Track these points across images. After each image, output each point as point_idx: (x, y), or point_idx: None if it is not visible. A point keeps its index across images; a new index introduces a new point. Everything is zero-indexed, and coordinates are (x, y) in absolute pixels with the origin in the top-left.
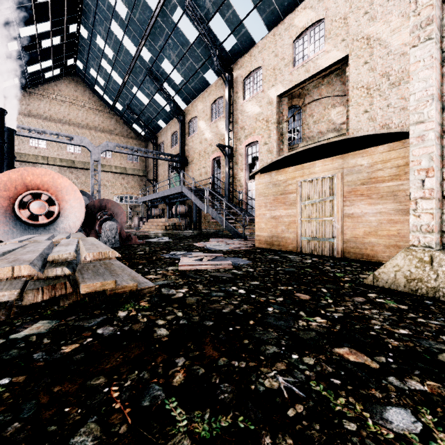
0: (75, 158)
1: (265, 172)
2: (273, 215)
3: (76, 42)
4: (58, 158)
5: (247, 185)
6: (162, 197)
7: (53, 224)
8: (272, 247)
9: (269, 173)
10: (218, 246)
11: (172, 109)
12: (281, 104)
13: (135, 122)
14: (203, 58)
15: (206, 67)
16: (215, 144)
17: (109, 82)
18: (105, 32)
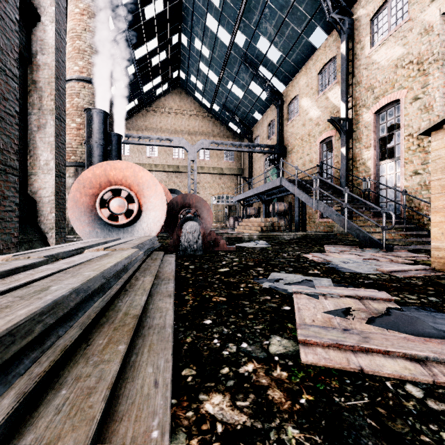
0: (179, 163)
1: None
2: None
3: (178, 53)
4: (166, 165)
5: (377, 168)
6: (257, 194)
7: (135, 224)
8: None
9: None
10: (352, 264)
11: (269, 94)
12: None
13: (231, 120)
14: (308, 16)
15: (312, 27)
16: (323, 122)
17: (206, 84)
18: (201, 31)
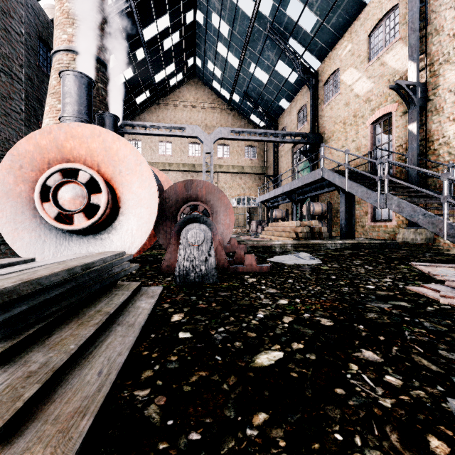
0: (195, 162)
1: None
2: None
3: (193, 35)
4: (181, 164)
5: None
6: (286, 193)
7: (107, 229)
8: None
9: None
10: None
11: (300, 72)
12: None
13: (253, 112)
14: None
15: None
16: (377, 96)
17: (225, 70)
18: (219, 2)
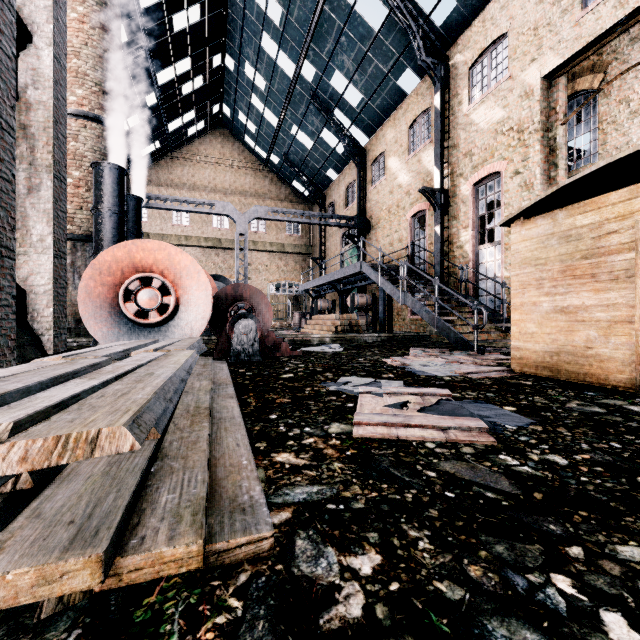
0: (222, 236)
1: (536, 214)
2: (561, 306)
3: (221, 80)
4: (203, 237)
5: (476, 254)
6: (331, 283)
7: (170, 323)
8: (559, 375)
9: (549, 214)
10: (431, 367)
11: (347, 147)
12: (551, 92)
13: (296, 178)
14: (395, 53)
15: (401, 67)
16: (415, 192)
17: (261, 126)
18: (254, 54)
